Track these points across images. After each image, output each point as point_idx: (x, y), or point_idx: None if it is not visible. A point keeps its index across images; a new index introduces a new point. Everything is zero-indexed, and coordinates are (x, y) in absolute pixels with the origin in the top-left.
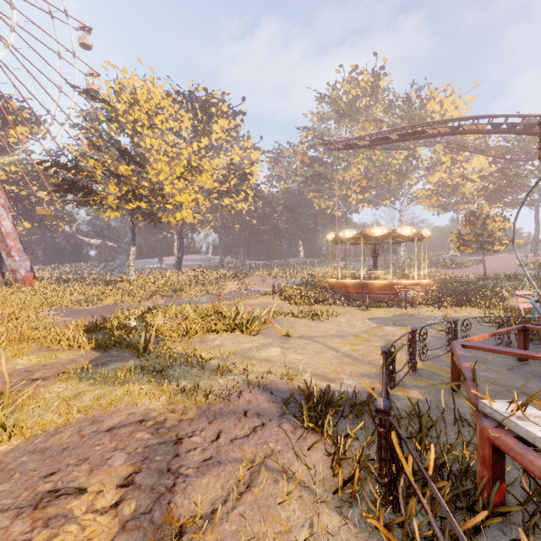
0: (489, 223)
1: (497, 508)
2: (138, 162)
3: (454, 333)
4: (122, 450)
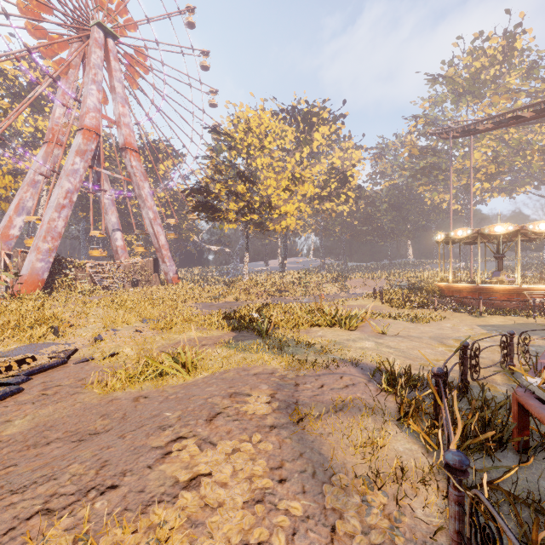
0: None
1: (512, 439)
2: (251, 182)
3: None
4: (265, 384)
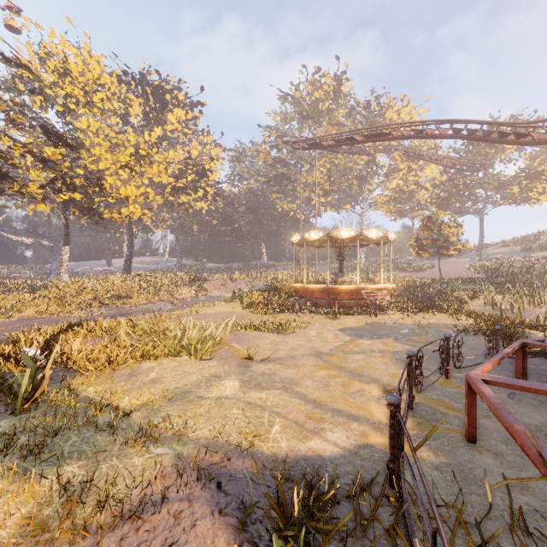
0: (445, 229)
1: None
2: (68, 144)
3: (446, 351)
4: None
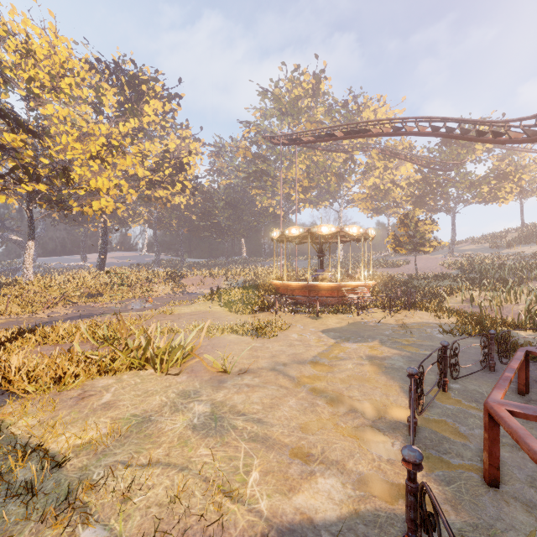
0: (421, 226)
1: None
2: (30, 130)
3: (443, 361)
4: None
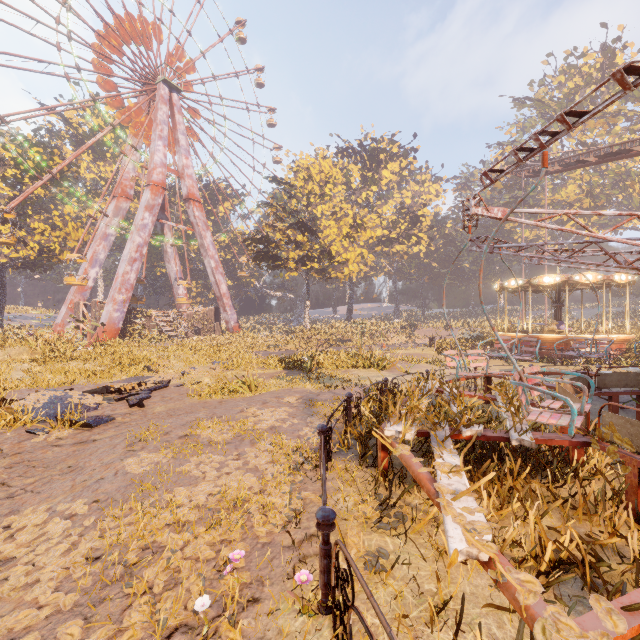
0: None
1: None
2: (311, 231)
3: None
4: (299, 394)
